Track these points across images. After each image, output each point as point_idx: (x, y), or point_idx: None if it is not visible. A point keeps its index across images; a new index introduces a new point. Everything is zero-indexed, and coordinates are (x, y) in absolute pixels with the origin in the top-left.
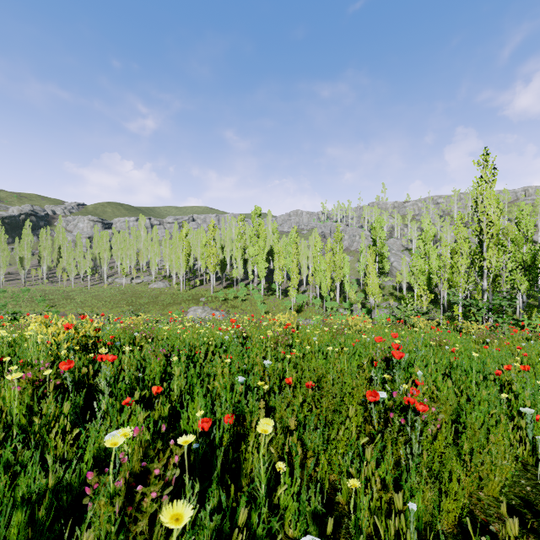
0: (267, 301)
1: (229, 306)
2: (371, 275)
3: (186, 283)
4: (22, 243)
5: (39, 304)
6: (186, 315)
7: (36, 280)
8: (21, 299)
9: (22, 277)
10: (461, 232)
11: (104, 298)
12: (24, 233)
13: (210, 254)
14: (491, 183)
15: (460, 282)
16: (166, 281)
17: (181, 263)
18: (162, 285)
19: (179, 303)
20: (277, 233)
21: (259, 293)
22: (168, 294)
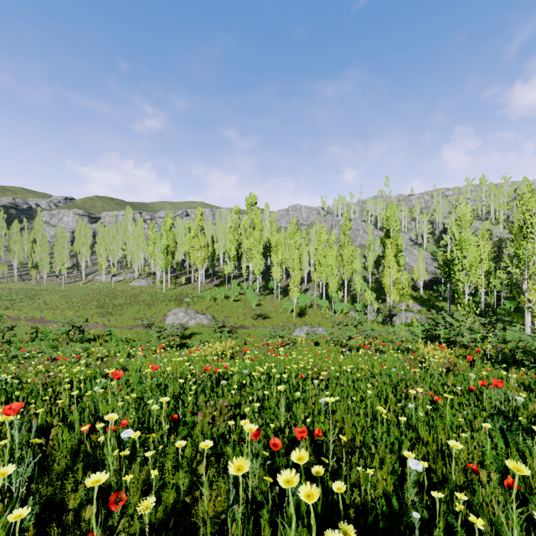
0: (263, 302)
1: (218, 308)
2: (392, 271)
3: (171, 280)
4: None
5: None
6: (165, 320)
7: (7, 277)
8: None
9: None
10: (530, 210)
11: (73, 298)
12: None
13: (197, 247)
14: None
15: (531, 278)
16: (150, 278)
17: (165, 258)
18: (144, 283)
19: (158, 304)
20: (275, 225)
21: (254, 292)
22: (149, 293)
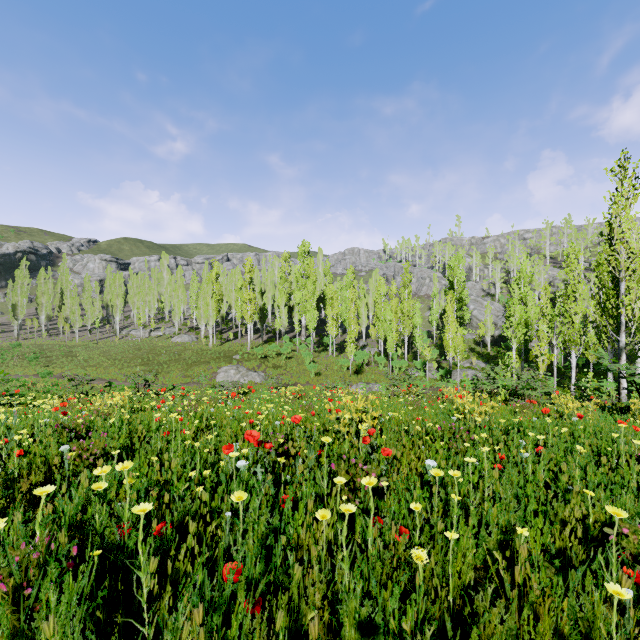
0: (317, 359)
1: (270, 366)
2: (451, 326)
3: (217, 336)
4: (15, 287)
5: (30, 363)
6: (216, 378)
7: (33, 332)
8: (10, 357)
9: (15, 328)
10: (575, 270)
11: (113, 355)
12: (18, 274)
13: (246, 300)
14: (631, 199)
15: (573, 336)
16: (193, 334)
17: (211, 312)
18: (187, 339)
19: (207, 361)
20: (329, 274)
21: (308, 348)
22: (194, 349)
